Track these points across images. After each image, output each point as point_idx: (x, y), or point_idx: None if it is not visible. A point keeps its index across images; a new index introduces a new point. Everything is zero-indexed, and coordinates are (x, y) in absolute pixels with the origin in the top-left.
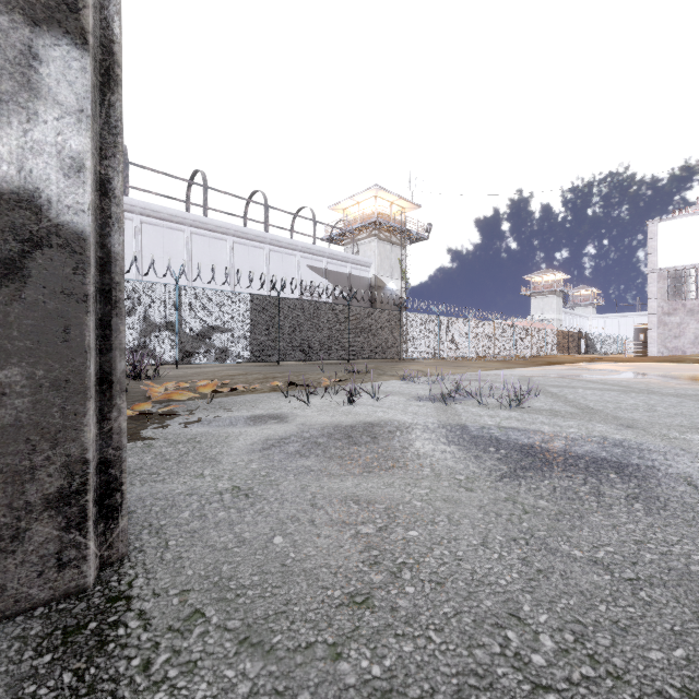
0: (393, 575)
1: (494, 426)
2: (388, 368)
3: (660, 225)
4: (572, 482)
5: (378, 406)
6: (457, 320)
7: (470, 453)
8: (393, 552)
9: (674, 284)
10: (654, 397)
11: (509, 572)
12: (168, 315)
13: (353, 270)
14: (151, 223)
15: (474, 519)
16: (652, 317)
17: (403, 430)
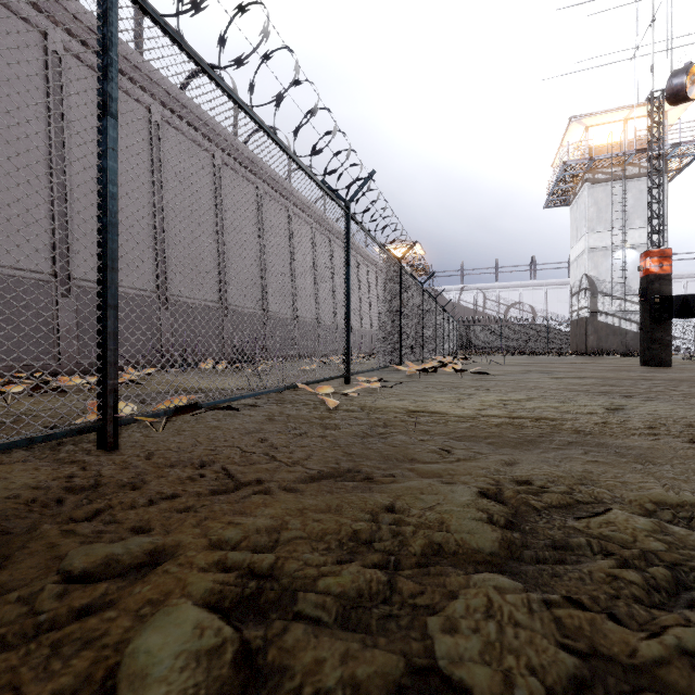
0: None
1: None
2: None
3: None
4: None
5: None
6: None
7: None
8: None
9: None
10: None
11: None
12: None
13: None
14: None
15: None
16: None
17: None
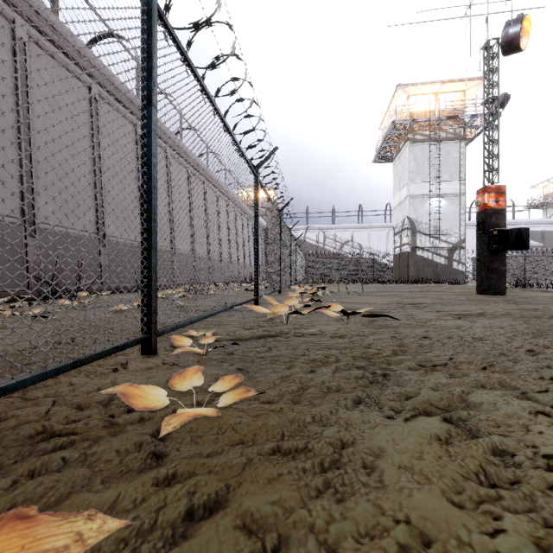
0: None
1: None
2: None
3: None
4: None
5: None
6: None
7: None
8: None
9: None
10: None
11: None
12: None
13: (546, 228)
14: None
15: None
16: None
17: None
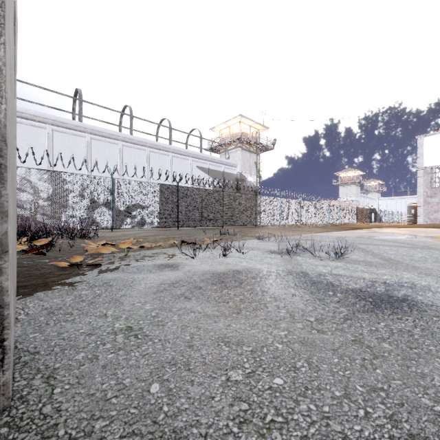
0: (264, 439)
1: (327, 273)
2: (248, 231)
3: (425, 139)
4: (404, 324)
5: (242, 258)
6: (292, 201)
7: (314, 296)
8: (262, 405)
9: (434, 177)
10: (434, 251)
11: (381, 437)
12: (106, 197)
13: (225, 169)
14: (97, 139)
15: (331, 364)
16: (420, 198)
17: (261, 277)
